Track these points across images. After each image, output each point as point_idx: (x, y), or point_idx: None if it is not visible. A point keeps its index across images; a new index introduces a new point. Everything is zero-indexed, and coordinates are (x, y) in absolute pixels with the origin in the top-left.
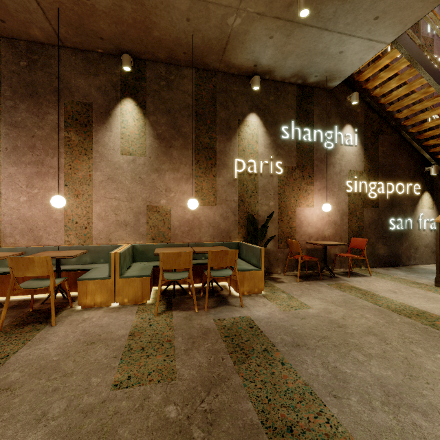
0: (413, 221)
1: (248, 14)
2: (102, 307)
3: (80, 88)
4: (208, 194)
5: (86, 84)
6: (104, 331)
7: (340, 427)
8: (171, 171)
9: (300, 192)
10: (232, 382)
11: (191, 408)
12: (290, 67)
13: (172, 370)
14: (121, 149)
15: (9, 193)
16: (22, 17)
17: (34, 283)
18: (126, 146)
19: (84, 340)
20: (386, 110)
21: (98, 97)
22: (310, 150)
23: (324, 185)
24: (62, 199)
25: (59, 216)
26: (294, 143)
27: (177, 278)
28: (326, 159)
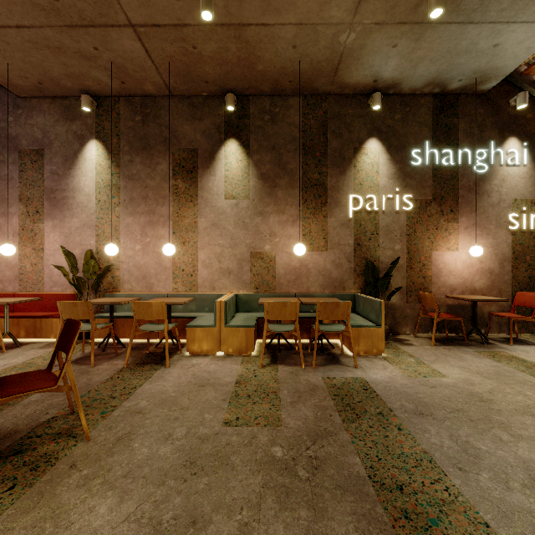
0: None
1: (364, 26)
2: (208, 355)
3: (186, 135)
4: (317, 238)
5: (192, 130)
6: (212, 377)
7: (461, 497)
8: (276, 213)
9: (437, 232)
10: (340, 437)
11: (296, 452)
12: (422, 75)
13: (278, 418)
14: (224, 193)
15: (127, 242)
16: (138, 76)
17: (151, 327)
18: (229, 190)
19: (195, 382)
20: None
21: (203, 141)
22: (452, 176)
23: (474, 221)
24: (173, 247)
25: (168, 263)
26: (429, 169)
27: (283, 330)
28: (476, 187)
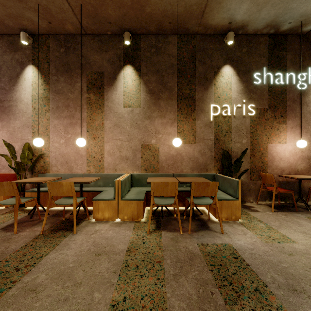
0: None
1: None
2: (108, 221)
3: (96, 62)
4: (188, 135)
5: (100, 59)
6: (108, 244)
7: None
8: (159, 117)
9: (271, 131)
10: None
11: None
12: (264, 18)
13: (163, 297)
14: (123, 103)
15: (54, 137)
16: (60, 17)
17: (64, 201)
18: (126, 101)
19: (93, 250)
20: None
21: (108, 67)
22: (282, 92)
23: (297, 123)
24: (83, 140)
25: (83, 152)
26: (266, 87)
27: (165, 204)
28: (301, 98)
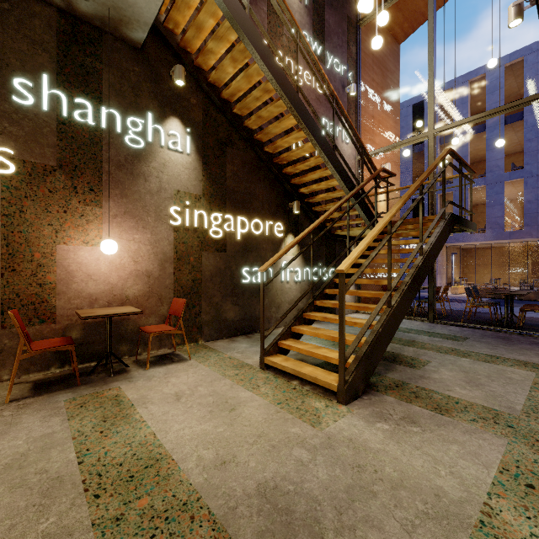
0: (275, 271)
1: None
2: None
3: None
4: None
5: None
6: None
7: None
8: None
9: (66, 217)
10: None
11: None
12: None
13: None
14: None
15: None
16: None
17: None
18: None
19: None
20: (232, 111)
21: None
22: (93, 141)
23: (126, 209)
24: None
25: None
26: (51, 119)
27: None
28: (109, 158)
